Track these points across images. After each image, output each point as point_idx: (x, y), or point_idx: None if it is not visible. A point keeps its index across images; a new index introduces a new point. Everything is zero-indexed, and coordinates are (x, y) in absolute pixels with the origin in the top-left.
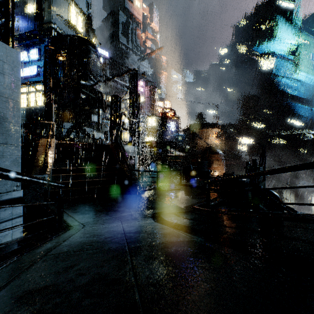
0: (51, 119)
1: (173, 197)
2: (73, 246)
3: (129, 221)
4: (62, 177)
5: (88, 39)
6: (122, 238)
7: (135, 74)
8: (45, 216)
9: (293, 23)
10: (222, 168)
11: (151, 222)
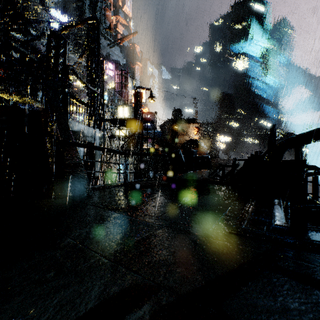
0: None
1: (161, 201)
2: None
3: None
4: None
5: None
6: None
7: (95, 24)
8: None
9: (264, 26)
10: None
11: None
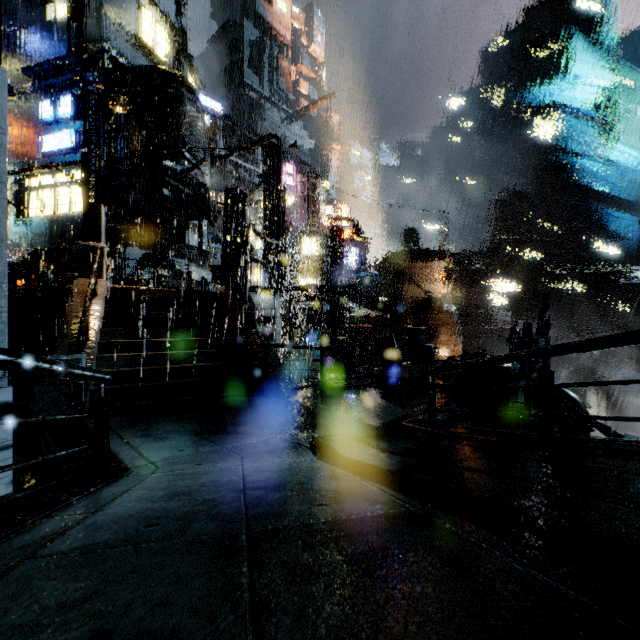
0: (98, 238)
1: (356, 404)
2: (112, 528)
3: (260, 457)
4: (119, 361)
5: (178, 76)
6: (237, 503)
7: (275, 147)
8: (73, 444)
9: (601, 43)
10: (455, 341)
11: (309, 461)
